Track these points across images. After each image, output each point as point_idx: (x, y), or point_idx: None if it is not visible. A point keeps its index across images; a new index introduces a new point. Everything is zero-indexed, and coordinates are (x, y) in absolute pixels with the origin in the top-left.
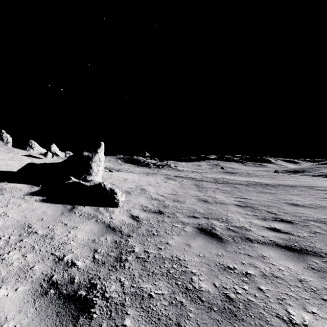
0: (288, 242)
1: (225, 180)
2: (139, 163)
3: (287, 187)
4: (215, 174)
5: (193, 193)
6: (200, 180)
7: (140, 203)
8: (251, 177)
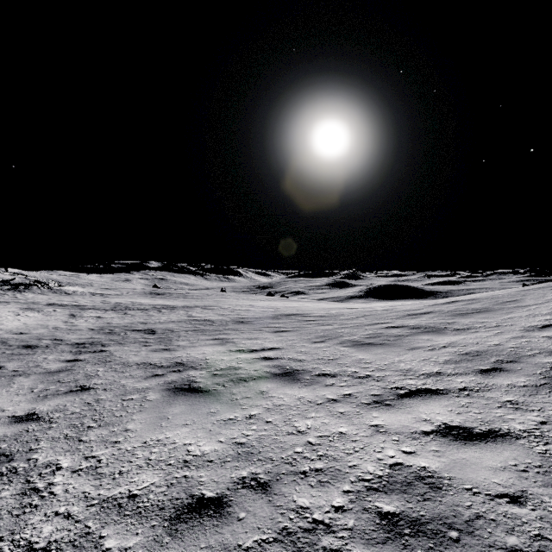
0: (87, 342)
1: (131, 305)
2: None
3: (184, 309)
4: (128, 298)
5: (53, 324)
6: (89, 307)
7: None
8: (175, 299)
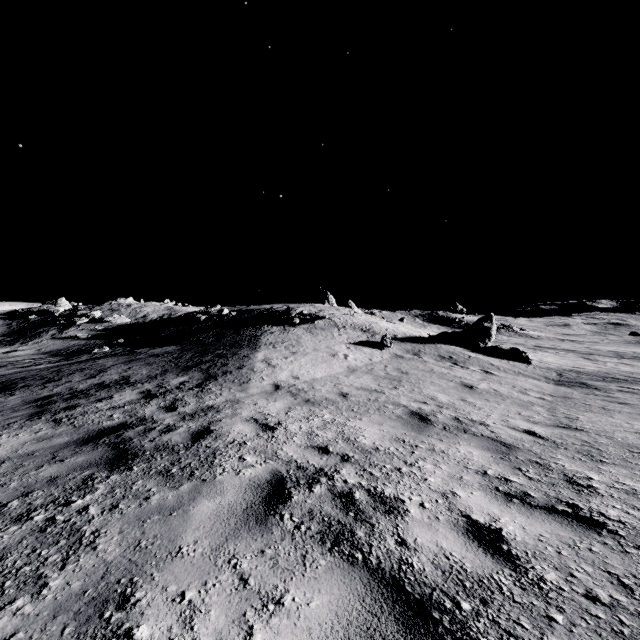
0: None
1: (637, 355)
2: (452, 323)
3: None
4: (615, 347)
5: (587, 364)
6: (586, 353)
7: (541, 365)
8: None
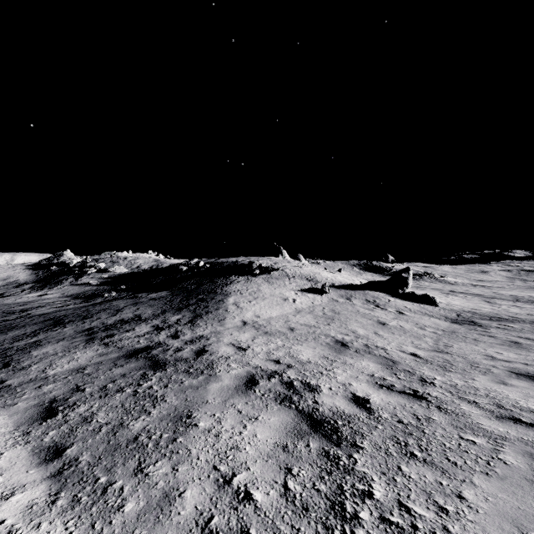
0: None
1: (532, 299)
2: (384, 271)
3: None
4: (517, 291)
5: (485, 306)
6: (490, 297)
7: (446, 307)
8: None
